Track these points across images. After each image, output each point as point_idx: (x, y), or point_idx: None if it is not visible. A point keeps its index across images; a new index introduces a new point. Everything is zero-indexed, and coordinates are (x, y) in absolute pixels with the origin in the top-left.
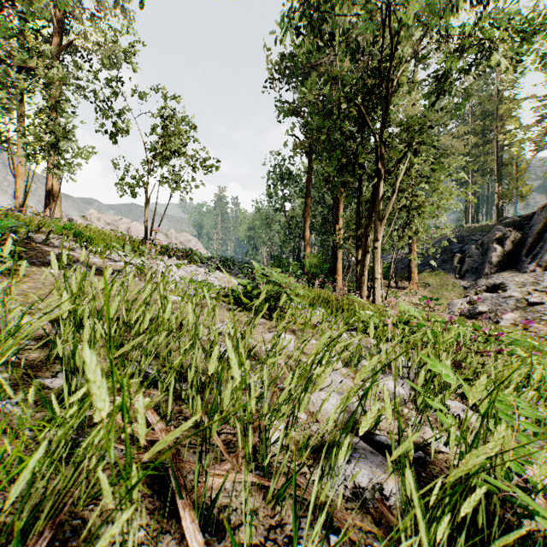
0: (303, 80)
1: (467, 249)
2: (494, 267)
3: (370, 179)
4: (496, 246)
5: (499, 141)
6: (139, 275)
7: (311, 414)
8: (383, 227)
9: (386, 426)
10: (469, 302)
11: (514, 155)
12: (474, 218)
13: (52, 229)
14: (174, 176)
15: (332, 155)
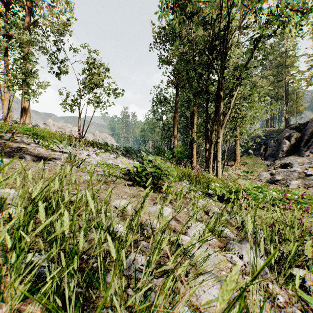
0: (173, 44)
1: (268, 142)
2: (284, 153)
3: (214, 100)
4: (285, 141)
5: (286, 80)
6: (69, 161)
7: (194, 308)
8: (222, 130)
9: (262, 312)
10: (270, 173)
11: (295, 88)
12: (271, 124)
13: (20, 131)
14: (96, 99)
15: (191, 86)
